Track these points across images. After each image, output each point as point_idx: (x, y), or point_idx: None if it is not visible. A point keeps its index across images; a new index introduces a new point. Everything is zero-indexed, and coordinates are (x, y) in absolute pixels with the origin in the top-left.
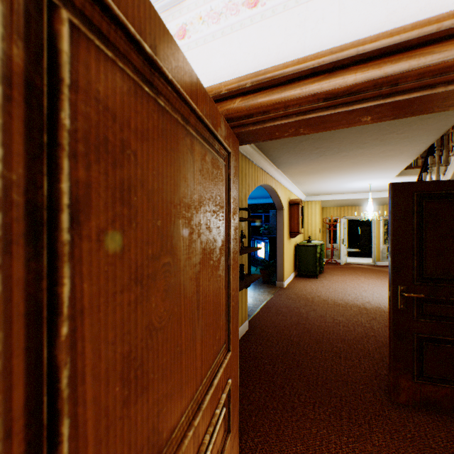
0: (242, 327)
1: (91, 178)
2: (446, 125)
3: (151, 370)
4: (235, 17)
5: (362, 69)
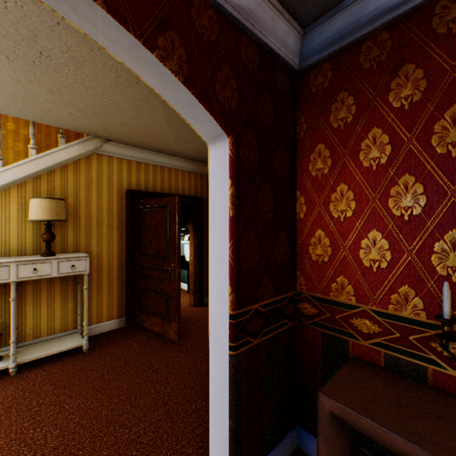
0: None
1: None
2: (72, 129)
3: None
4: None
5: None
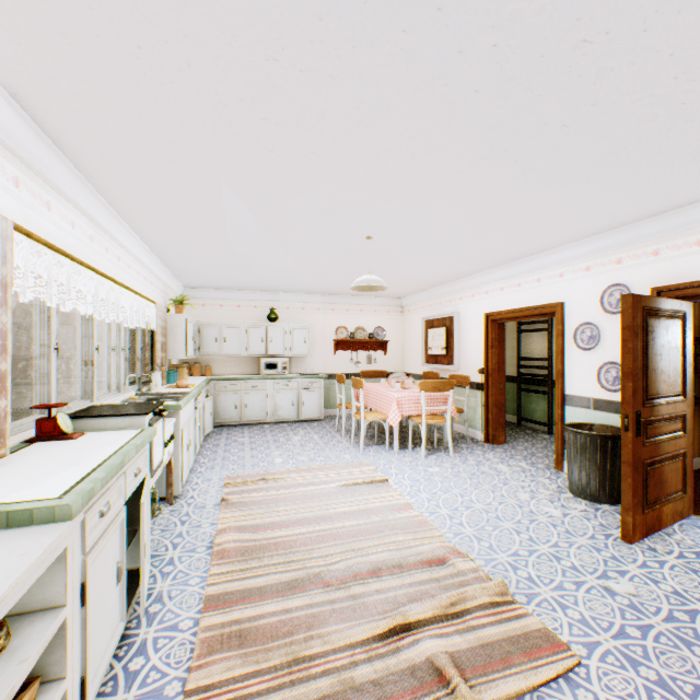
0: None
1: (649, 338)
2: None
3: (656, 375)
4: (688, 249)
5: None
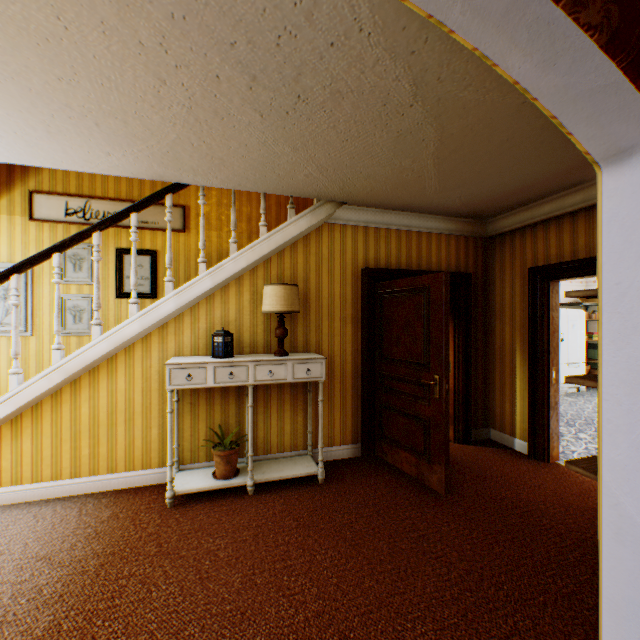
0: None
1: None
2: (304, 195)
3: None
4: None
5: None
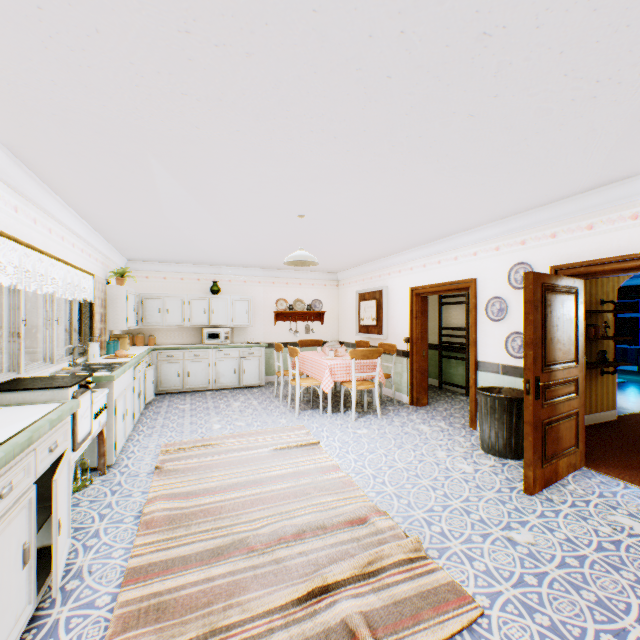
0: (606, 413)
1: (547, 311)
2: None
3: (553, 344)
4: (580, 233)
5: (634, 262)
